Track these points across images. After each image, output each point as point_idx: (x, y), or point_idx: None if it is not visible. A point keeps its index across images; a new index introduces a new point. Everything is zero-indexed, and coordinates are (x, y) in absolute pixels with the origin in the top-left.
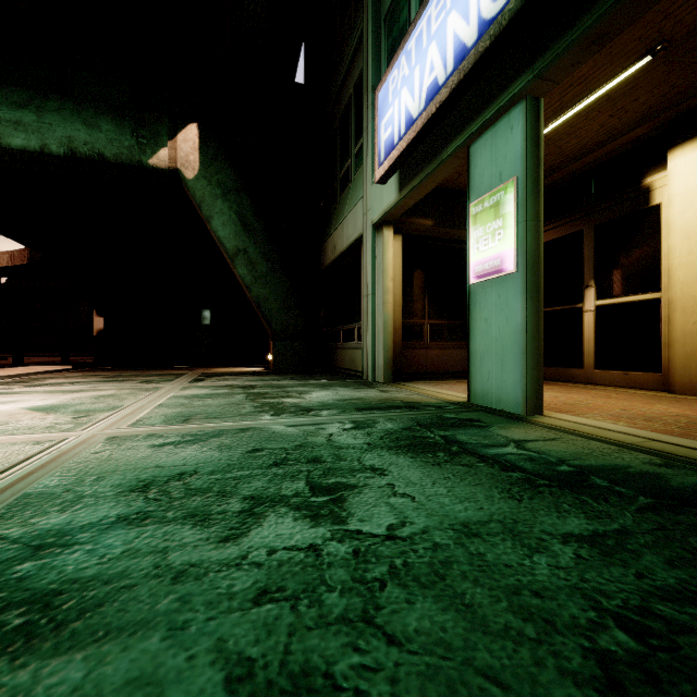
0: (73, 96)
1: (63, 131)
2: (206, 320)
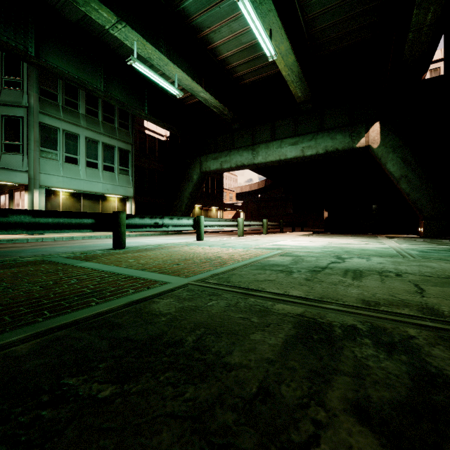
0: (324, 128)
1: (323, 144)
2: (374, 210)
